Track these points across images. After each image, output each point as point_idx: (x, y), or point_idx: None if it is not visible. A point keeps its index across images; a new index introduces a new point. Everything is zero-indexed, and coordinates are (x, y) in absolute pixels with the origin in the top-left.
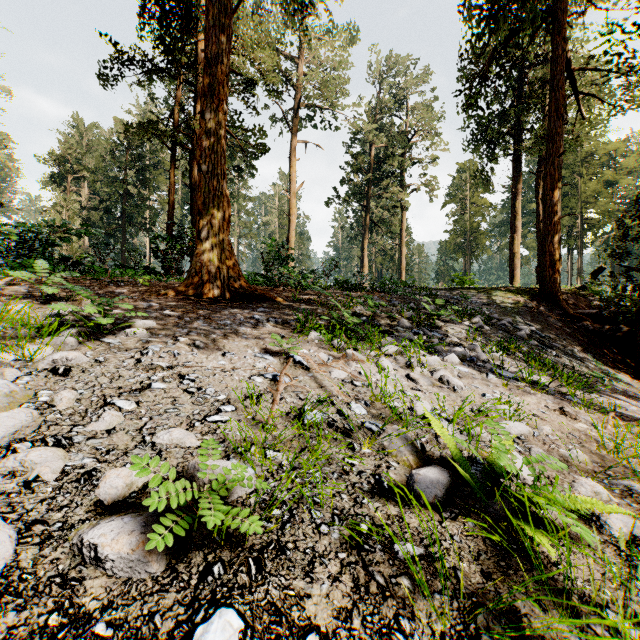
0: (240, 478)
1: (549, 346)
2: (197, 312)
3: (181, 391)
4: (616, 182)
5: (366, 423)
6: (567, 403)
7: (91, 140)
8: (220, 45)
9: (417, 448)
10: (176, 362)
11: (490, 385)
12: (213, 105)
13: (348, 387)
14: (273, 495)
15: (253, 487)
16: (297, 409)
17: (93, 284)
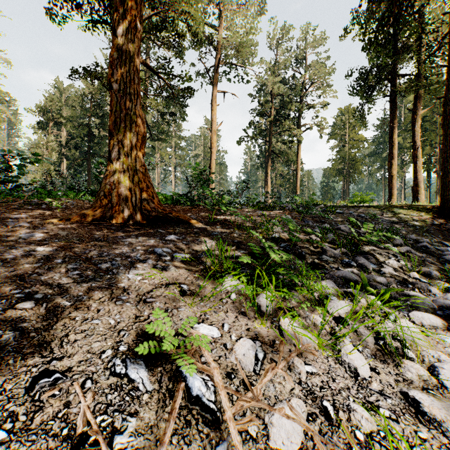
0: None
1: None
2: (86, 245)
3: None
4: None
5: None
6: None
7: (68, 97)
8: None
9: None
10: None
11: None
12: (125, 22)
13: None
14: None
15: None
16: None
17: None
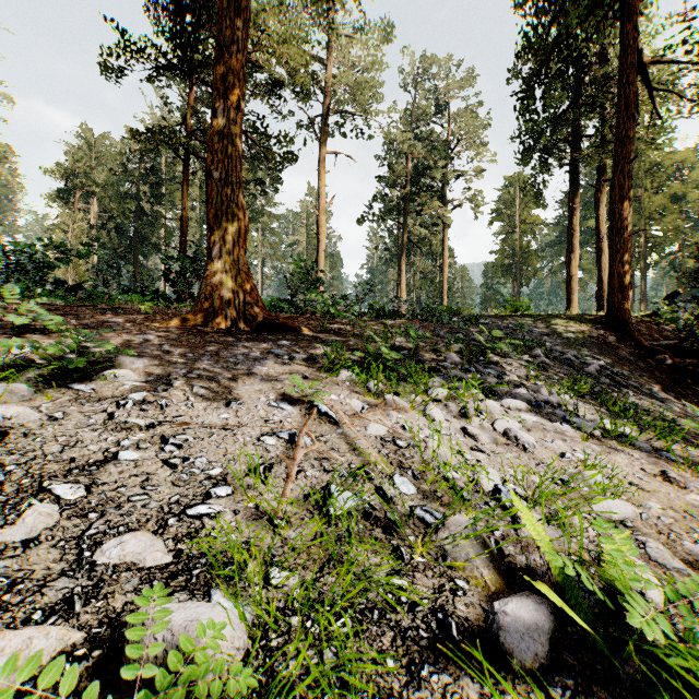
0: (206, 673)
1: (623, 385)
2: (204, 346)
3: (159, 463)
4: (683, 196)
5: (416, 509)
6: (665, 463)
7: (101, 152)
8: (235, 30)
9: (492, 552)
10: (162, 417)
11: (567, 440)
12: (227, 101)
13: (389, 449)
14: (273, 670)
15: (241, 654)
16: (320, 488)
17: (85, 312)
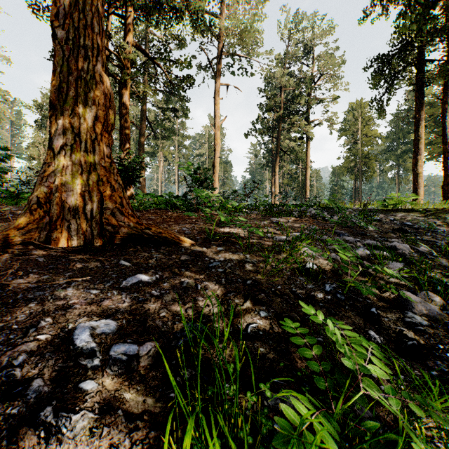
0: None
1: None
2: None
3: None
4: None
5: None
6: None
7: None
8: None
9: None
10: None
11: None
12: None
13: None
14: None
15: None
16: None
17: None
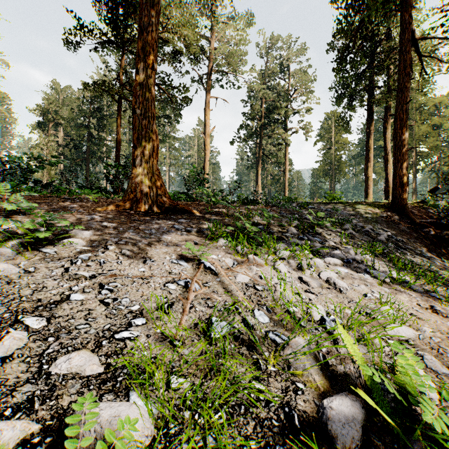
0: None
1: (403, 248)
2: (130, 223)
3: (97, 302)
4: (440, 126)
5: (269, 333)
6: (432, 300)
7: (65, 98)
8: (150, 18)
9: (321, 363)
10: (101, 270)
11: (367, 285)
12: (145, 63)
13: (251, 291)
14: None
15: (149, 439)
16: (205, 319)
17: (53, 200)
